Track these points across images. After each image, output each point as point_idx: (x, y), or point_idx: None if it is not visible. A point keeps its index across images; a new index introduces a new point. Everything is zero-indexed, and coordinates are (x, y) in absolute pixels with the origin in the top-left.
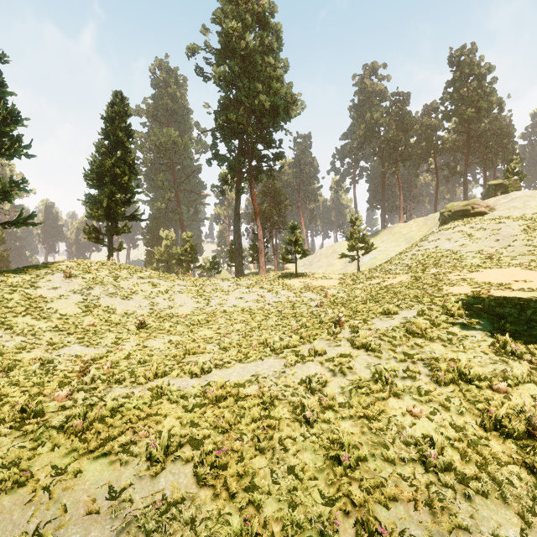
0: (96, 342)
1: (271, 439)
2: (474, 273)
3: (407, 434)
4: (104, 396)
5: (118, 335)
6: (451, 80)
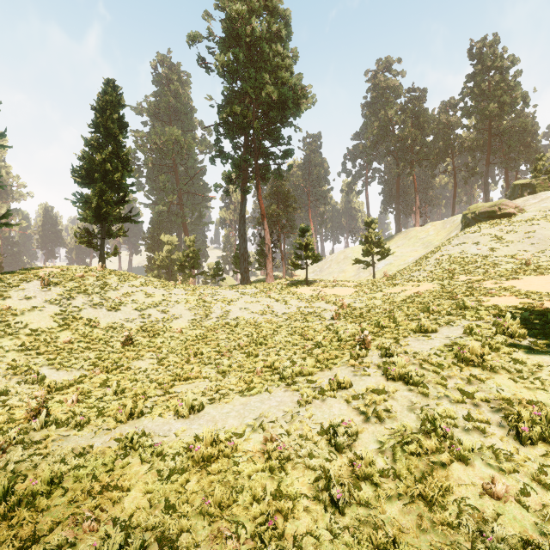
0: (69, 364)
1: (282, 536)
2: (513, 281)
3: (495, 535)
4: (52, 451)
5: (99, 354)
6: (472, 73)
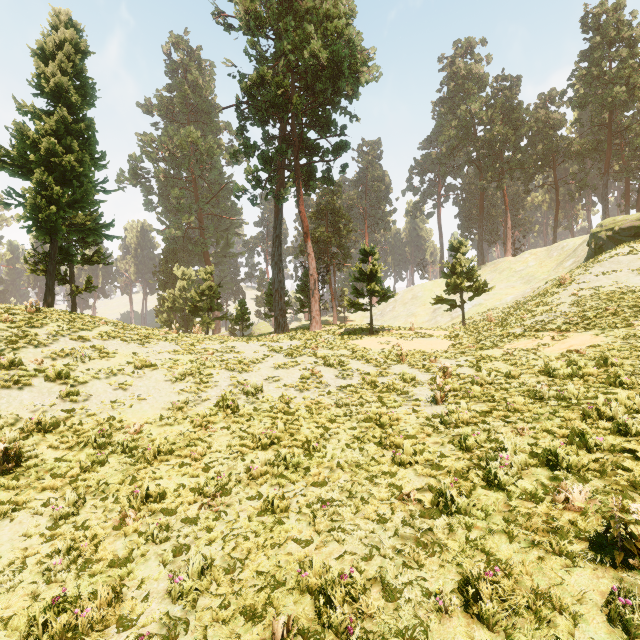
0: None
1: None
2: None
3: None
4: None
5: None
6: (586, 50)
